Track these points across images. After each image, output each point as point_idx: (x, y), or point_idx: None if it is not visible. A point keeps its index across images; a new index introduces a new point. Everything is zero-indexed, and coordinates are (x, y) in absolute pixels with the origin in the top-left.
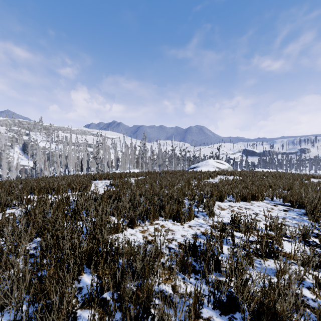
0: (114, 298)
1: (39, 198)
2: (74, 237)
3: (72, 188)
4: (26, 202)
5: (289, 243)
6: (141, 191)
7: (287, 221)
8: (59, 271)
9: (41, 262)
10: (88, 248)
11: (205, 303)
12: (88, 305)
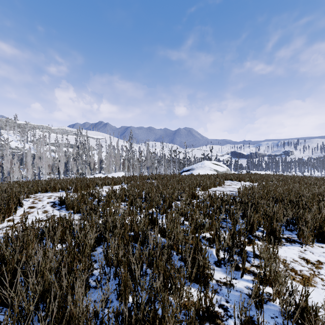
0: None
1: None
2: None
3: None
4: None
5: None
6: (106, 227)
7: None
8: None
9: None
10: None
11: None
12: None
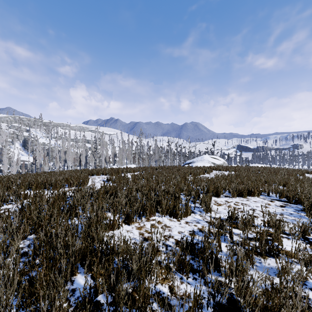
0: (108, 305)
1: (35, 194)
2: (68, 236)
3: (69, 184)
4: (21, 198)
5: (288, 240)
6: (138, 187)
7: (285, 218)
8: (51, 272)
9: (34, 261)
10: (82, 246)
11: (205, 306)
12: (81, 309)
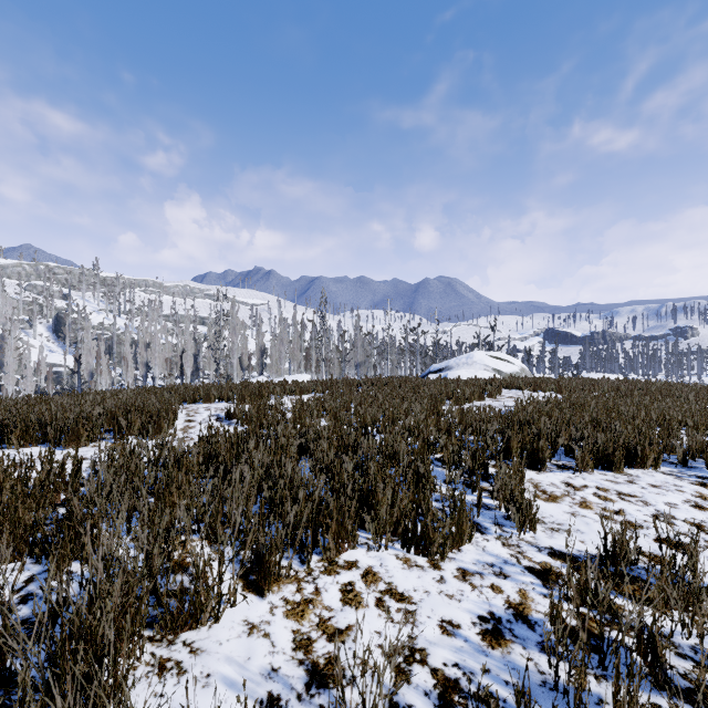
0: None
1: None
2: None
3: (120, 427)
4: None
5: None
6: (306, 439)
7: None
8: None
9: None
10: None
11: None
12: None
